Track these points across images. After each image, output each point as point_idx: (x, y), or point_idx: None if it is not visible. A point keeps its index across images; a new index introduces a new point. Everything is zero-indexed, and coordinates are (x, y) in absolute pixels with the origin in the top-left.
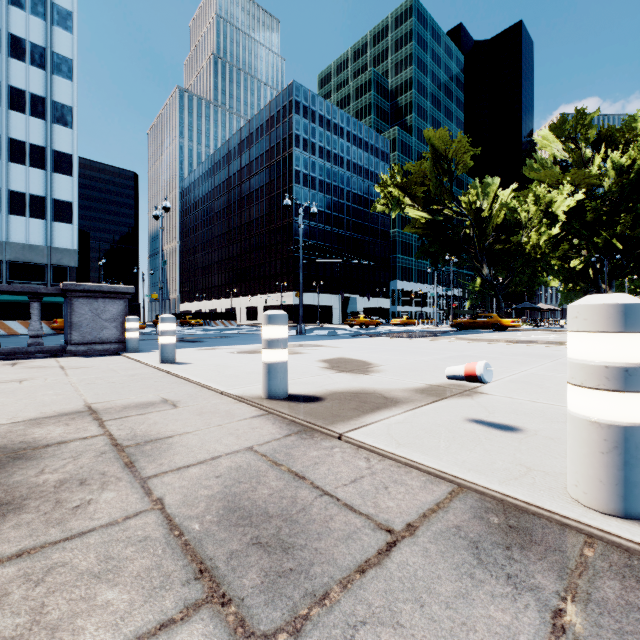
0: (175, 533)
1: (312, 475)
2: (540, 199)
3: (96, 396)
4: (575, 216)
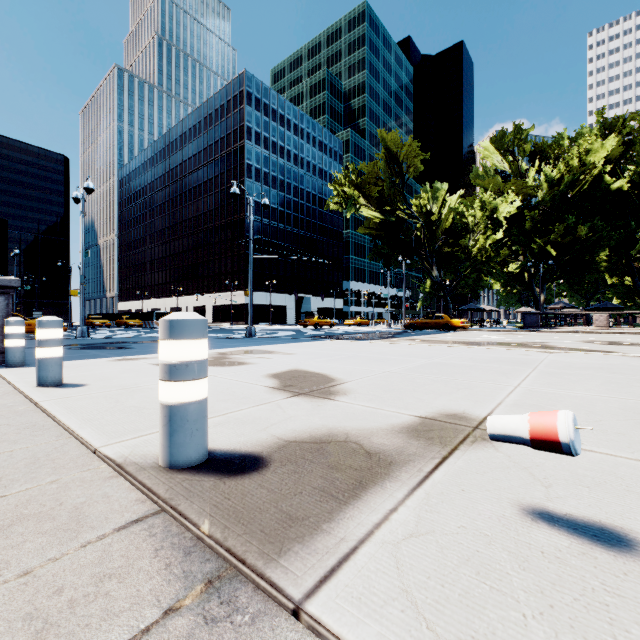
0: None
1: None
2: (486, 204)
3: None
4: (514, 223)
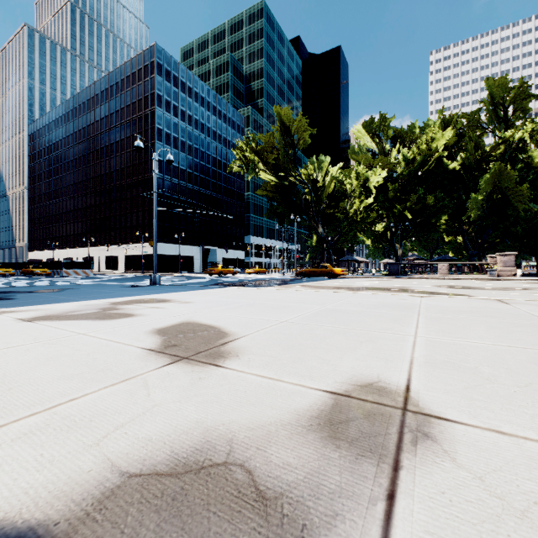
0: None
1: None
2: (361, 175)
3: None
4: (381, 192)
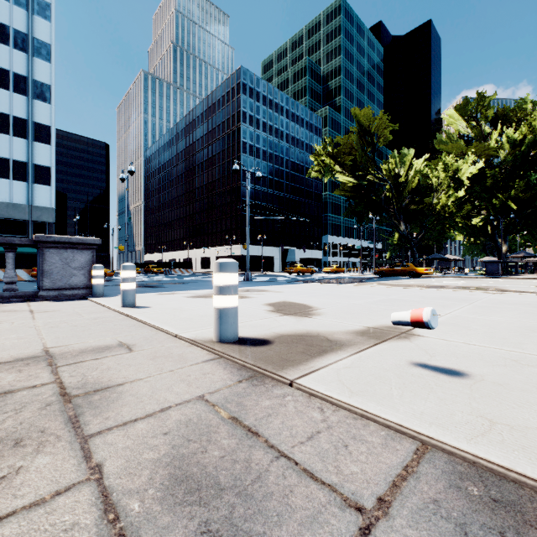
0: (109, 517)
1: (266, 430)
2: (448, 167)
3: (56, 340)
4: (477, 182)
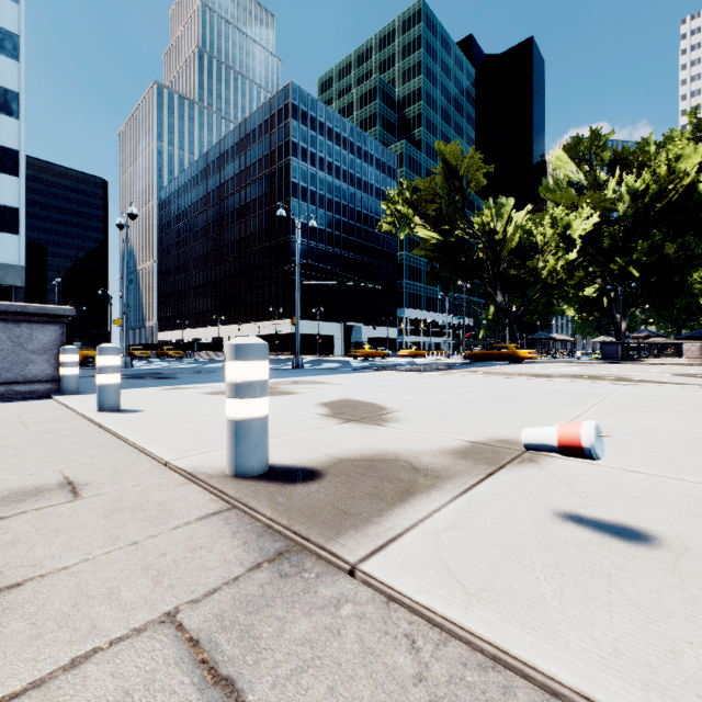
0: None
1: None
2: (557, 221)
3: None
4: (591, 241)
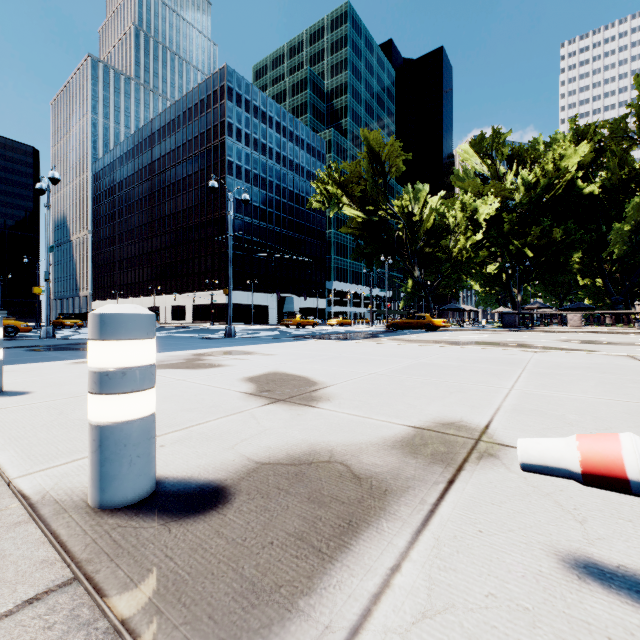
0: None
1: None
2: (467, 206)
3: None
4: (493, 225)
